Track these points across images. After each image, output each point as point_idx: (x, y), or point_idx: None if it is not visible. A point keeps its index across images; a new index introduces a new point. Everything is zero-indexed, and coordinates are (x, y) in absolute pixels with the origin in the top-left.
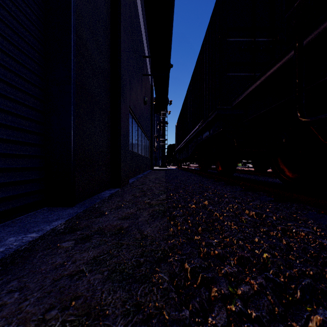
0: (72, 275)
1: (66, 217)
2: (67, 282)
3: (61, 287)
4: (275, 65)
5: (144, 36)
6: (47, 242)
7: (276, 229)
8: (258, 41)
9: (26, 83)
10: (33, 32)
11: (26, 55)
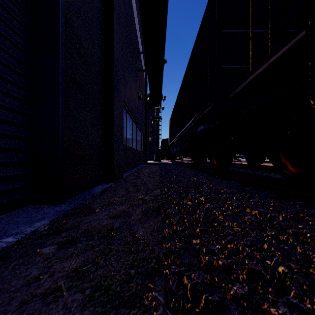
0: (46, 295)
1: (52, 216)
2: (38, 305)
3: (28, 314)
4: (280, 50)
5: (139, 32)
6: (26, 247)
7: (287, 233)
8: (255, 33)
9: (9, 71)
10: (18, 16)
11: (9, 40)
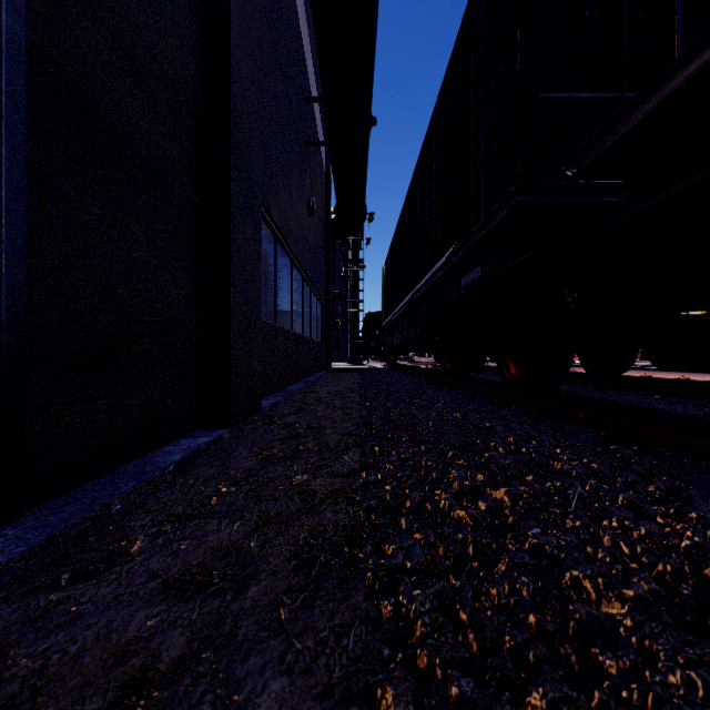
0: None
1: None
2: None
3: None
4: None
5: (310, 52)
6: None
7: None
8: None
9: None
10: None
11: None
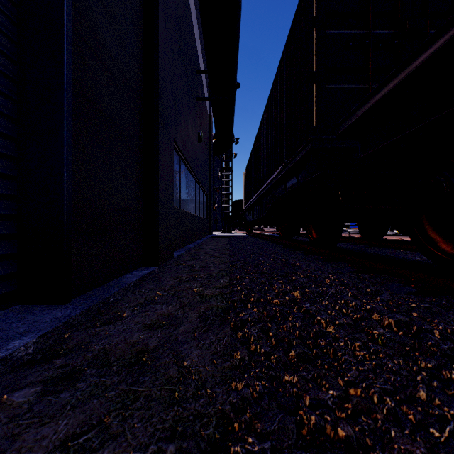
0: None
1: (44, 328)
2: None
3: None
4: (432, 44)
5: (199, 42)
6: None
7: None
8: (376, 34)
9: None
10: None
11: None
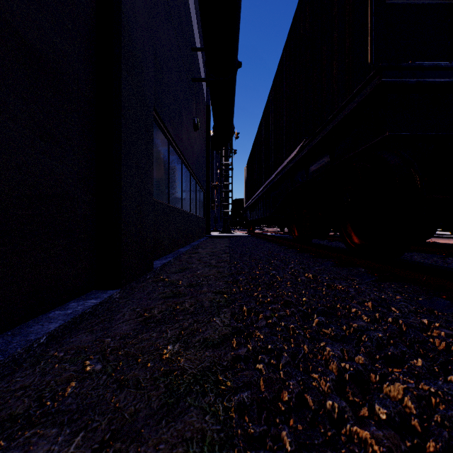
0: None
1: None
2: None
3: None
4: None
5: (195, 18)
6: None
7: None
8: None
9: None
10: None
11: None
